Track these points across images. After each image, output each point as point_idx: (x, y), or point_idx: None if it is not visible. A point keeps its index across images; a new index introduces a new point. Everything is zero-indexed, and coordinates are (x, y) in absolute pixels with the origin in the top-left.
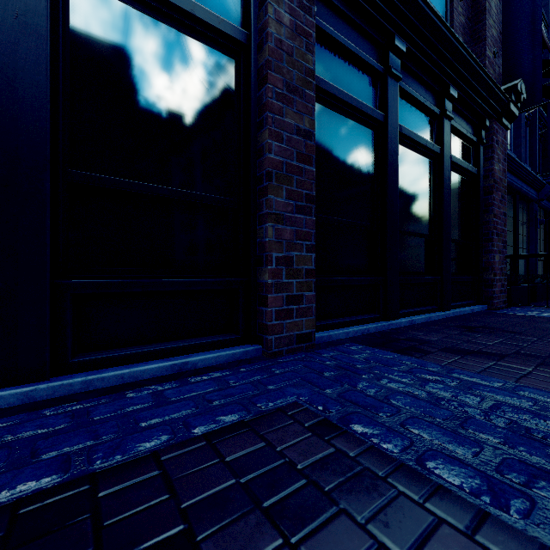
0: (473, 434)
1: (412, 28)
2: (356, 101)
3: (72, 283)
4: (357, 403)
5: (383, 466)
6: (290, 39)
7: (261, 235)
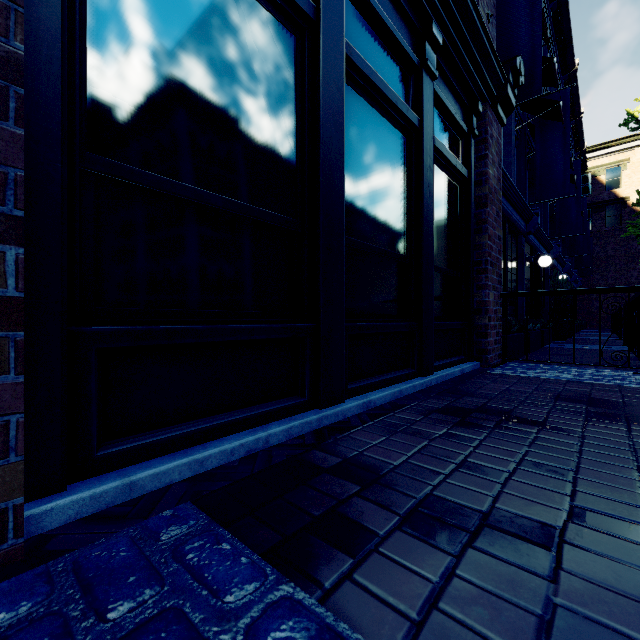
0: None
1: None
2: None
3: None
4: None
5: None
6: None
7: None
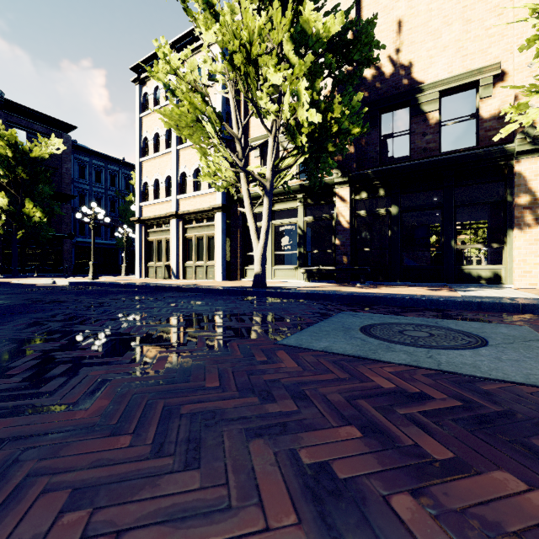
0: None
1: None
2: None
3: None
4: None
5: None
6: None
7: None
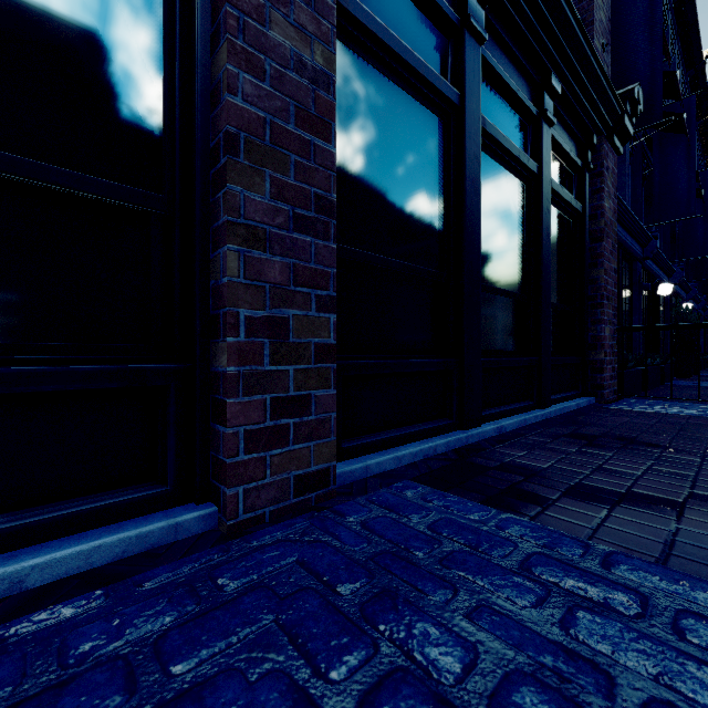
0: None
1: None
2: (414, 58)
3: None
4: None
5: None
6: None
7: (217, 270)
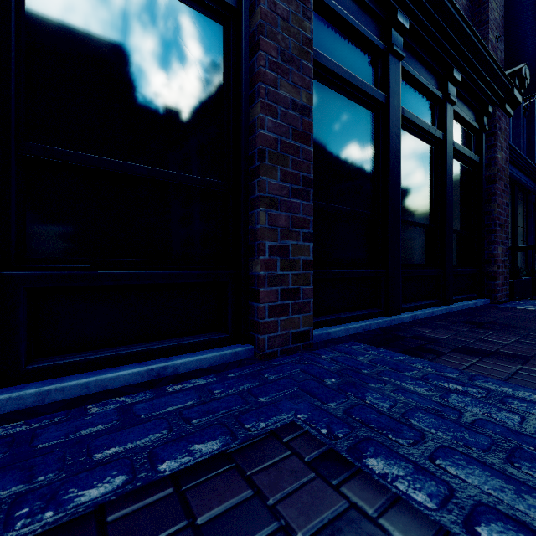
0: (530, 476)
1: (415, 3)
2: (356, 79)
3: (26, 275)
4: (368, 424)
5: (417, 531)
6: (285, 2)
7: (253, 221)
